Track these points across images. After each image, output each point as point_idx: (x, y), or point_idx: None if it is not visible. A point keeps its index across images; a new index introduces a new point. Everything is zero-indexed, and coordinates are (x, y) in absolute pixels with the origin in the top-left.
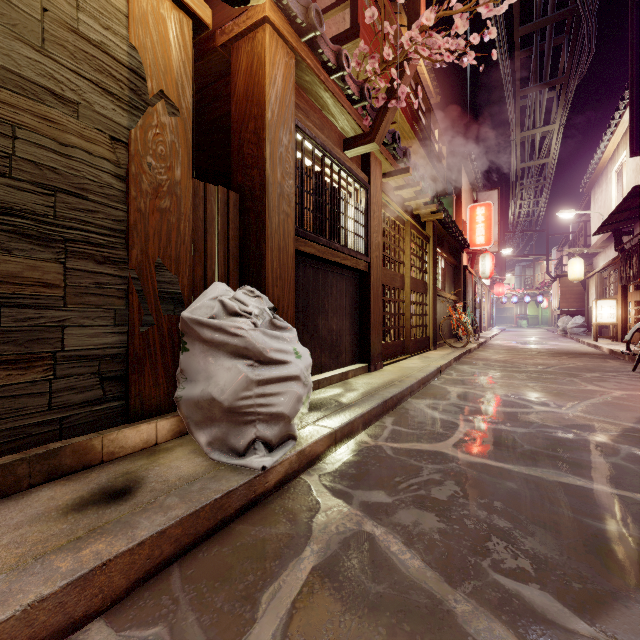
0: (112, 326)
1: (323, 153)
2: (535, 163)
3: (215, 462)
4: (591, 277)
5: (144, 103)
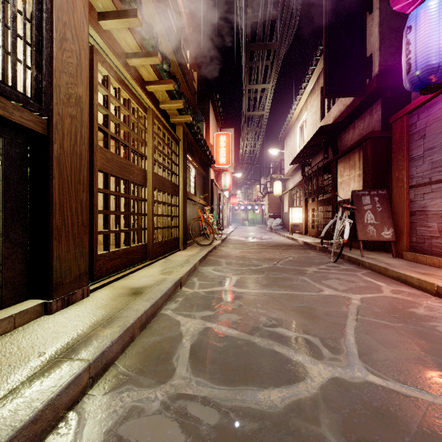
0: None
1: None
2: (256, 113)
3: None
4: (285, 194)
5: None
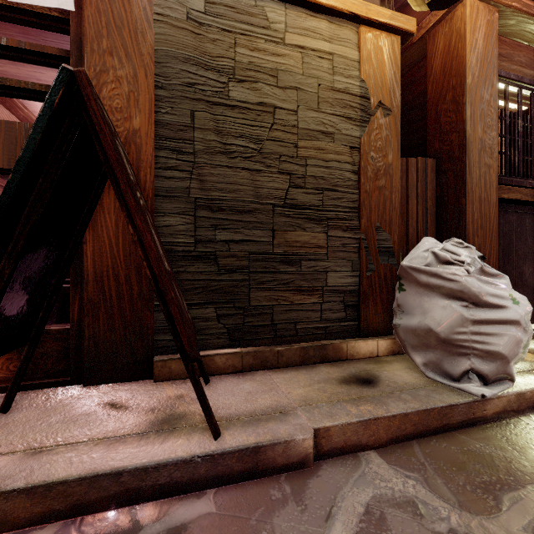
0: (350, 271)
1: (532, 90)
2: None
3: (430, 380)
4: None
5: (368, 116)
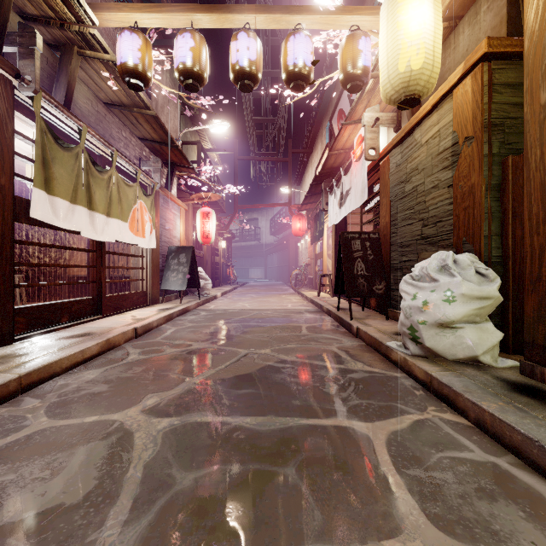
0: None
1: None
2: None
3: None
4: None
5: (458, 155)
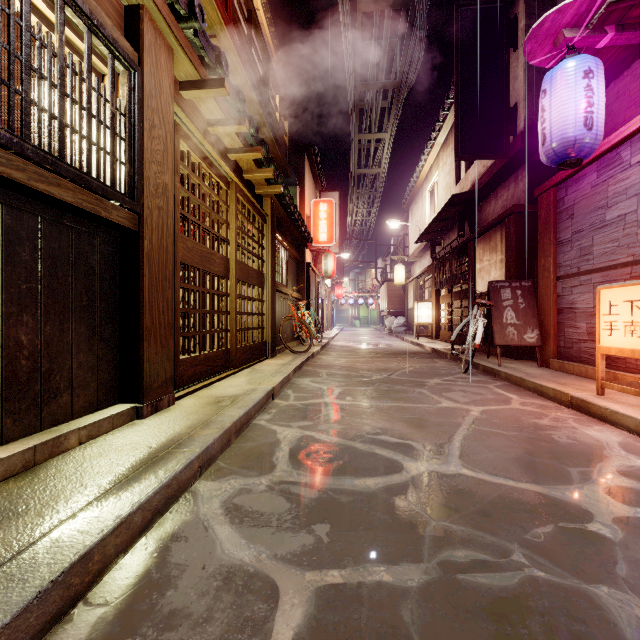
0: None
1: None
2: (370, 171)
3: None
4: (410, 283)
5: None
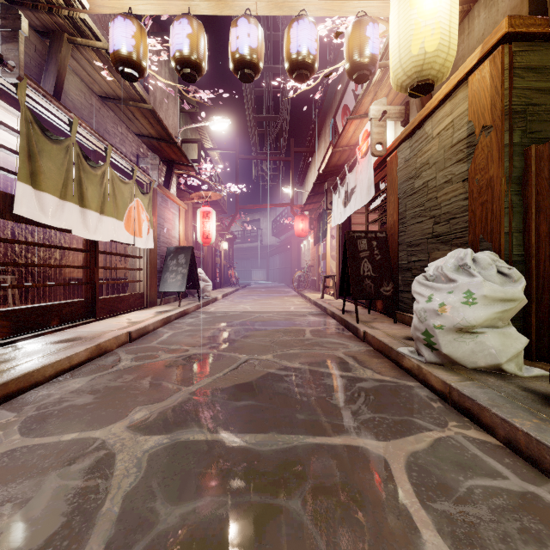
0: None
1: None
2: None
3: None
4: None
5: (474, 147)
